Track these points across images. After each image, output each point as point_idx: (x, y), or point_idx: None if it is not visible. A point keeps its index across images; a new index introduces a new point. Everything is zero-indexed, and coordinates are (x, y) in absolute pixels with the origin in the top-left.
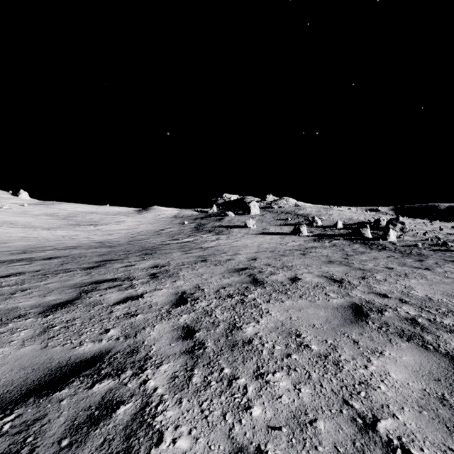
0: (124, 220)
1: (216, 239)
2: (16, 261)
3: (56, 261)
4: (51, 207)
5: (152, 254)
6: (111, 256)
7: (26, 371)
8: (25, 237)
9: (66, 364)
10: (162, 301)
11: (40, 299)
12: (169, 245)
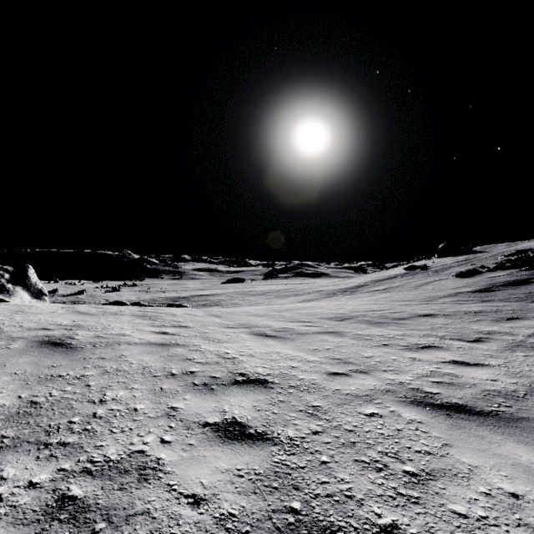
0: None
1: None
2: None
3: None
4: None
5: None
6: None
7: None
8: None
9: None
10: None
11: None
12: None
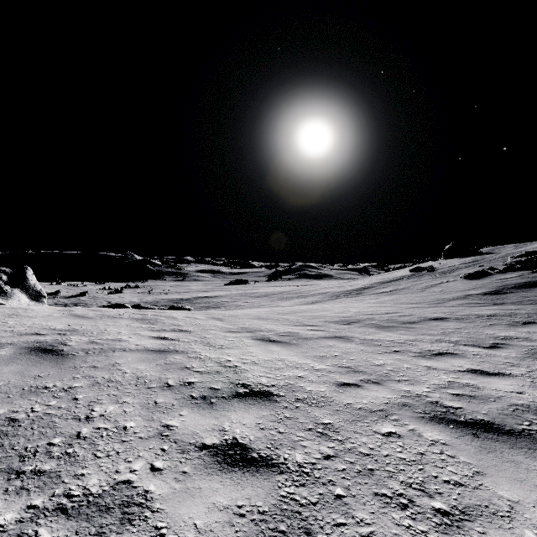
0: None
1: None
2: None
3: None
4: None
5: None
6: None
7: None
8: None
9: None
10: None
11: None
12: None
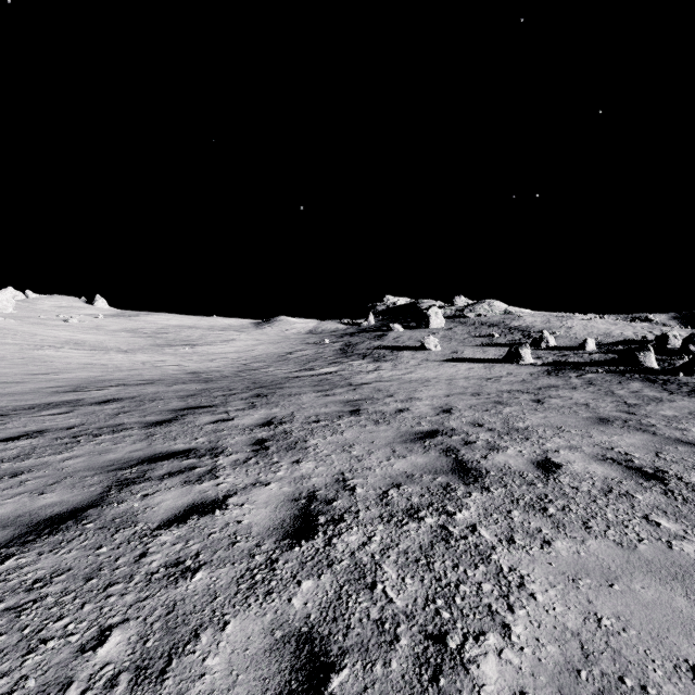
0: (235, 337)
1: (374, 369)
2: (53, 406)
3: (112, 407)
4: (135, 319)
5: (267, 396)
6: (200, 399)
7: None
8: (89, 365)
9: None
10: (263, 524)
11: (29, 500)
12: (299, 380)
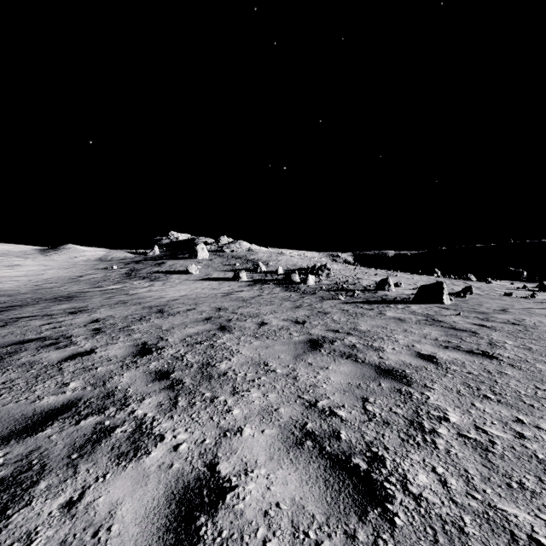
0: (20, 263)
1: (148, 286)
2: None
3: None
4: None
5: (68, 300)
6: (17, 303)
7: (1, 342)
8: None
9: (24, 340)
10: (80, 322)
11: None
12: (90, 293)
